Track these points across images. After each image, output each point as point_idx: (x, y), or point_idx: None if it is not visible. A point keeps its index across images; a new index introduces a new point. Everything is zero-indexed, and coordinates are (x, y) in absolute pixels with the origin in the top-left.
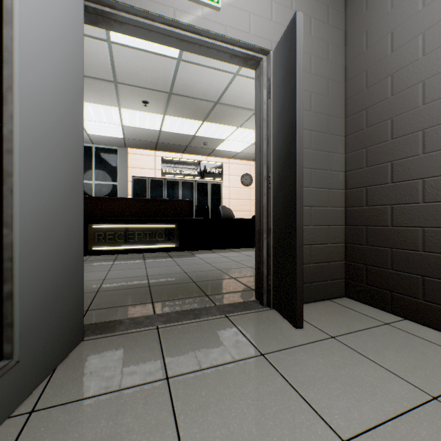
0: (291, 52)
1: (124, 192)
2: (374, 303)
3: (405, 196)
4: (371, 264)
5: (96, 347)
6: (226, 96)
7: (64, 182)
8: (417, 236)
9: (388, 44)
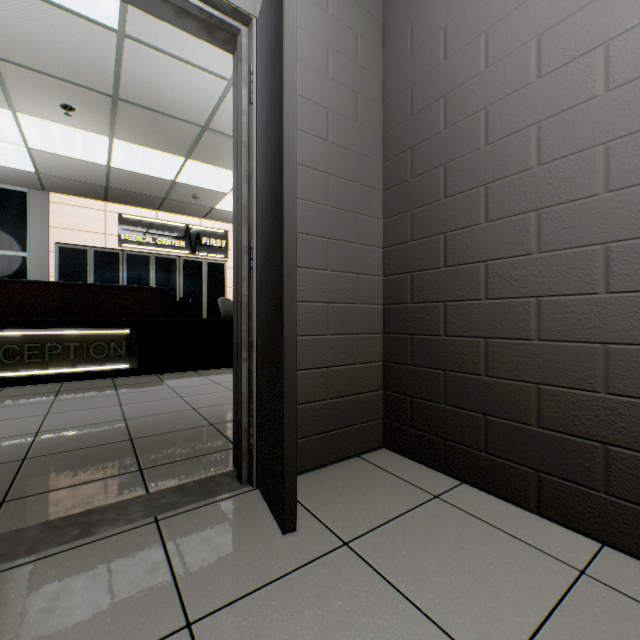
0: (278, 12)
1: (41, 271)
2: (422, 457)
3: (463, 288)
4: (418, 396)
5: None
6: (220, 119)
7: None
8: (478, 351)
9: (441, 47)
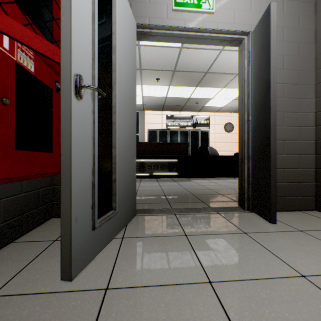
0: (267, 31)
1: (142, 140)
2: None
3: None
4: None
5: (143, 219)
6: (213, 67)
7: (130, 128)
8: None
9: None
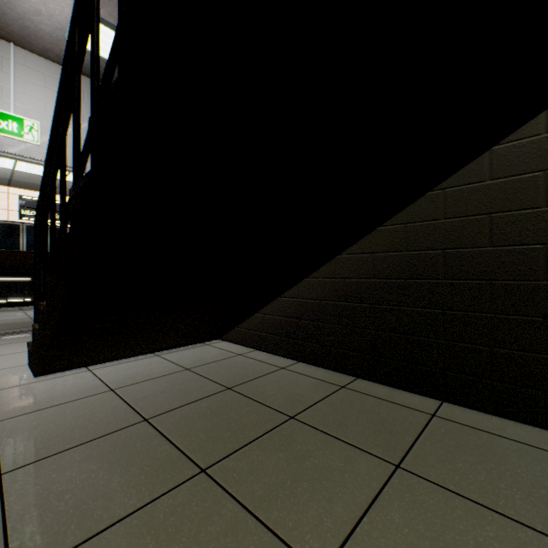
0: None
1: None
2: None
3: None
4: None
5: None
6: None
7: None
8: None
9: None
